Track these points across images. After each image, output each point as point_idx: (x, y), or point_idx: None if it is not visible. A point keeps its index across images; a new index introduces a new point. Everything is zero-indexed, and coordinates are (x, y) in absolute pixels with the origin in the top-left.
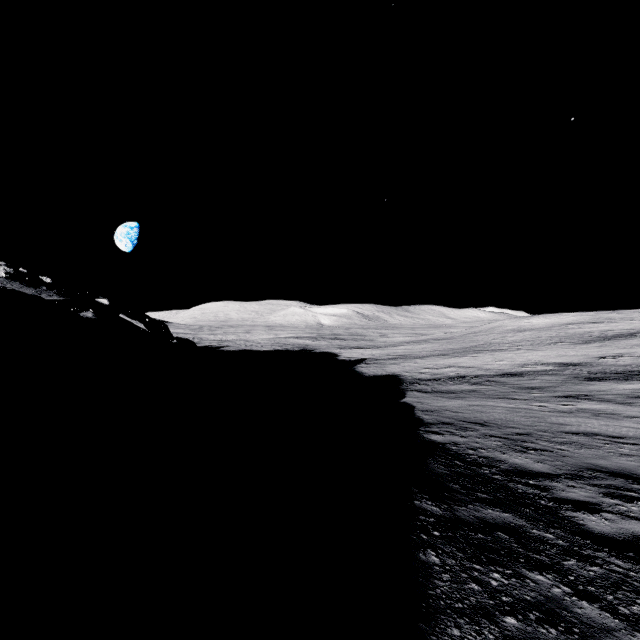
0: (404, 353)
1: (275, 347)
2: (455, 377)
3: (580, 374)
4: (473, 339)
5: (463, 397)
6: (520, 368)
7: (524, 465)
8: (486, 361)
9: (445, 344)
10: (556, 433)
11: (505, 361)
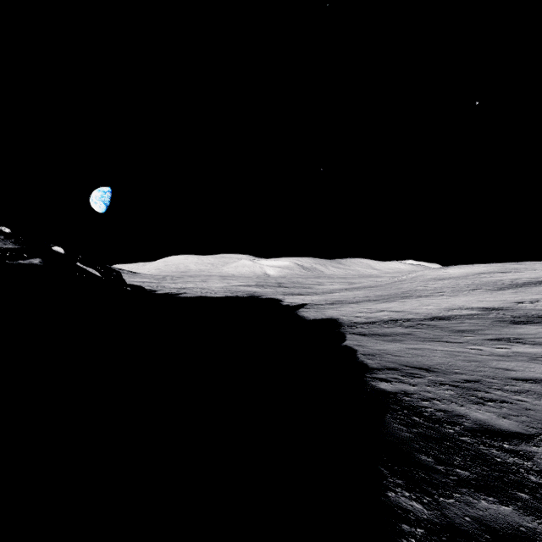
0: (340, 299)
1: (227, 294)
2: (388, 320)
3: (504, 318)
4: (399, 286)
5: (400, 340)
6: (447, 312)
7: (489, 421)
8: (414, 306)
9: (375, 291)
10: (505, 380)
11: (431, 306)
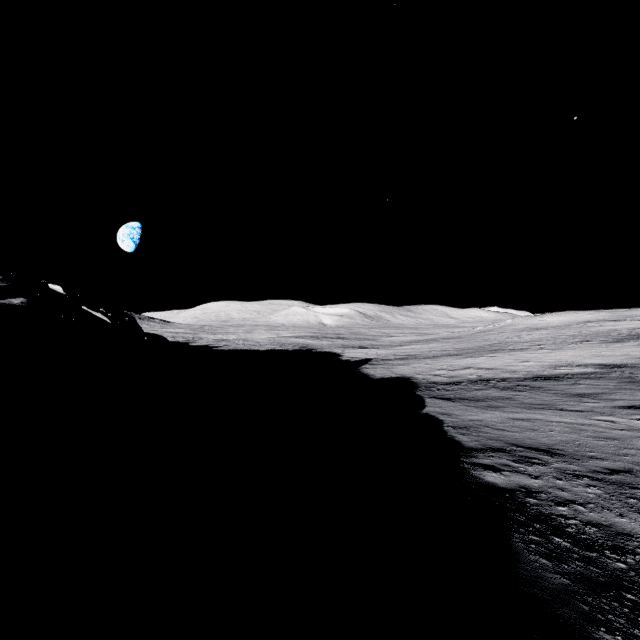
0: (412, 353)
1: (274, 346)
2: (477, 380)
3: (633, 378)
4: (485, 338)
5: (498, 407)
6: (553, 370)
7: None
8: (508, 362)
9: (455, 343)
10: None
11: (531, 362)
